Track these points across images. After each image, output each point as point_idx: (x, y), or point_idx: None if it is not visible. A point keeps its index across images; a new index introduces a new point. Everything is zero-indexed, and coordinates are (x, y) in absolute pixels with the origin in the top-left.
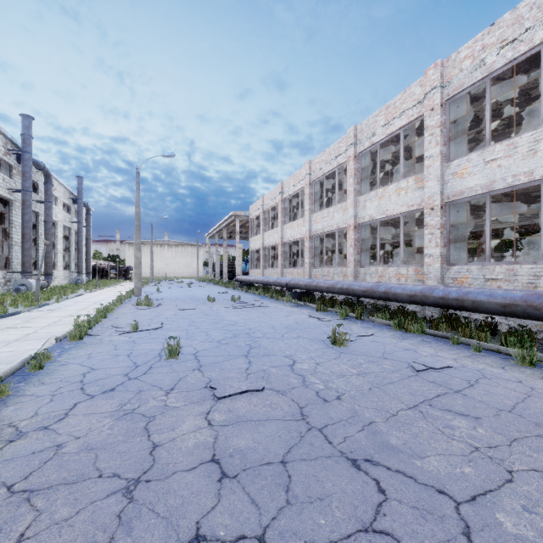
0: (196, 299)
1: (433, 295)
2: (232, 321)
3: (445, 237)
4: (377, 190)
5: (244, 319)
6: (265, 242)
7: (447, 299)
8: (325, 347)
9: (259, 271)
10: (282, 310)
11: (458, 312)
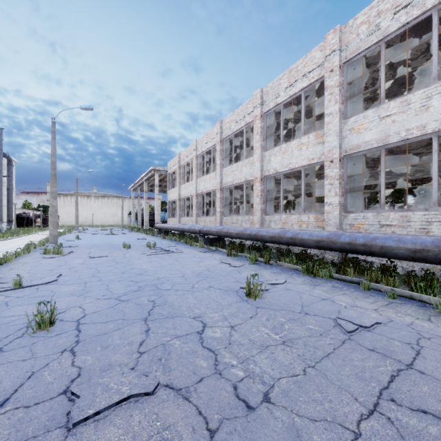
0: (112, 246)
1: (340, 241)
2: (142, 269)
3: (342, 187)
4: (280, 146)
5: (155, 267)
6: (182, 193)
7: (354, 245)
8: (239, 300)
9: (176, 220)
10: (195, 255)
11: (355, 255)
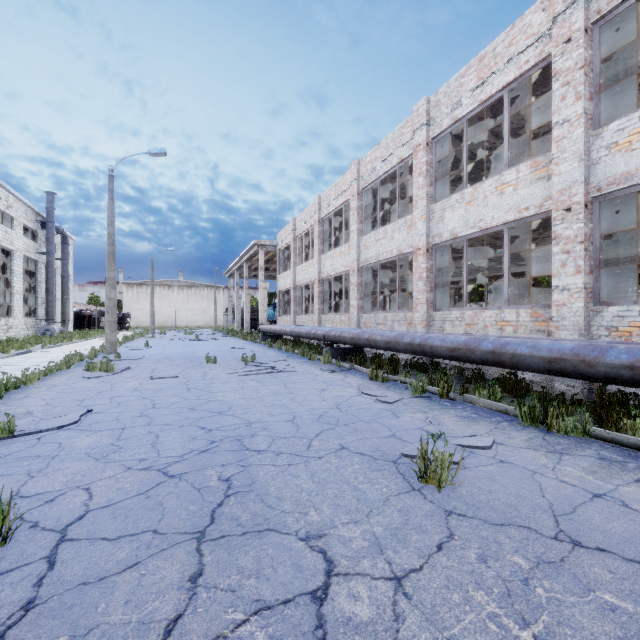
0: (191, 359)
1: (607, 361)
2: (225, 403)
3: (591, 256)
4: (463, 191)
5: (248, 398)
6: (298, 279)
7: None
8: (403, 488)
9: (289, 319)
10: (316, 377)
11: (620, 387)
